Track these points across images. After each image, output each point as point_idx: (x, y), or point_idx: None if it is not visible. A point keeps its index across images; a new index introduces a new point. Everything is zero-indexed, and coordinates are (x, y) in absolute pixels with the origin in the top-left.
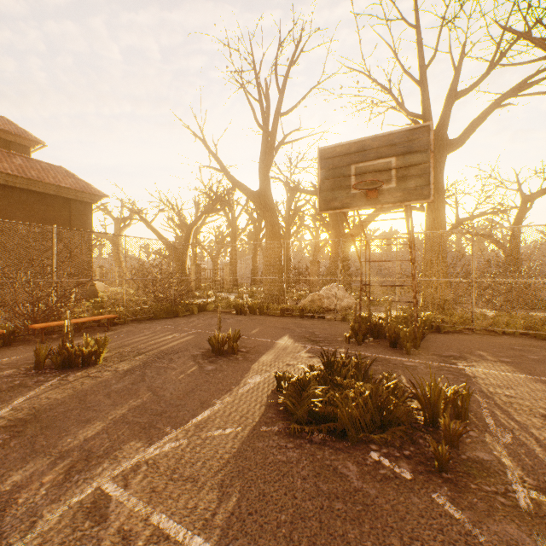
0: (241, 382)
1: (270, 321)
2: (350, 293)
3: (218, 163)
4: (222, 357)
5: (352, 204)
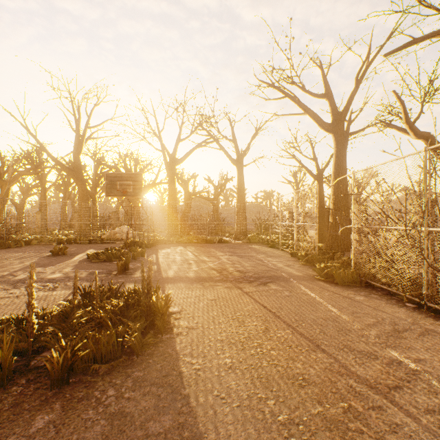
0: (72, 259)
1: (82, 246)
2: (138, 232)
3: (39, 143)
4: (59, 256)
5: (118, 195)
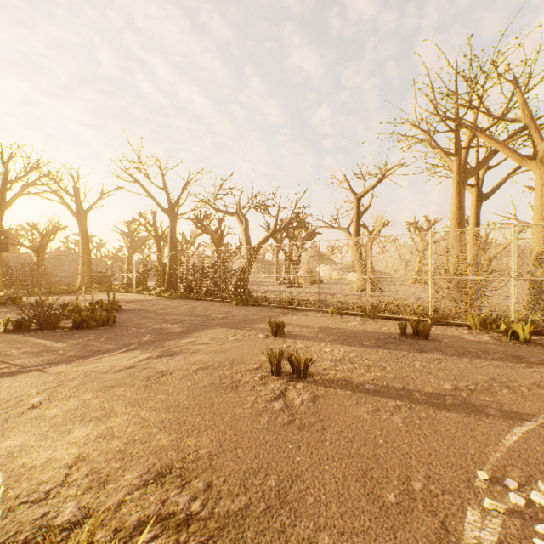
0: None
1: None
2: None
3: None
4: None
5: None
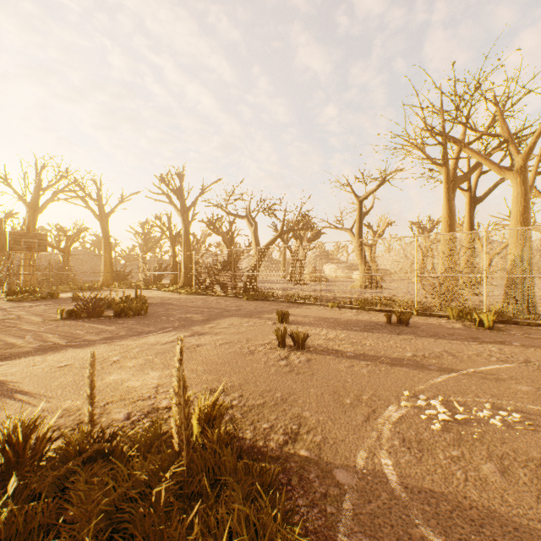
0: None
1: None
2: None
3: None
4: None
5: (23, 250)
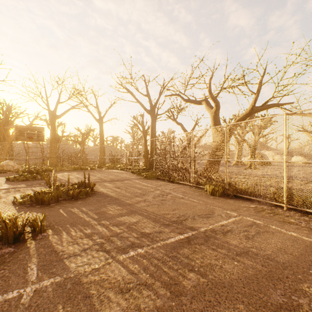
0: None
1: None
2: None
3: None
4: None
5: (26, 140)
